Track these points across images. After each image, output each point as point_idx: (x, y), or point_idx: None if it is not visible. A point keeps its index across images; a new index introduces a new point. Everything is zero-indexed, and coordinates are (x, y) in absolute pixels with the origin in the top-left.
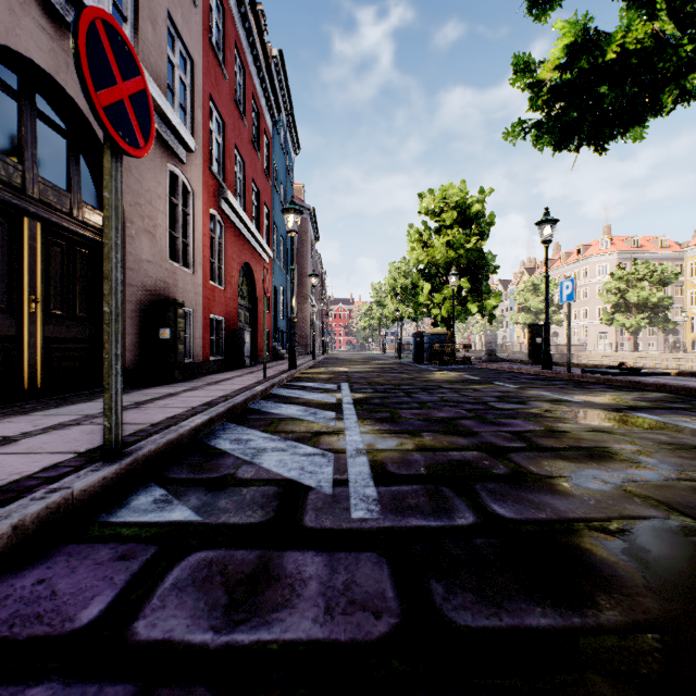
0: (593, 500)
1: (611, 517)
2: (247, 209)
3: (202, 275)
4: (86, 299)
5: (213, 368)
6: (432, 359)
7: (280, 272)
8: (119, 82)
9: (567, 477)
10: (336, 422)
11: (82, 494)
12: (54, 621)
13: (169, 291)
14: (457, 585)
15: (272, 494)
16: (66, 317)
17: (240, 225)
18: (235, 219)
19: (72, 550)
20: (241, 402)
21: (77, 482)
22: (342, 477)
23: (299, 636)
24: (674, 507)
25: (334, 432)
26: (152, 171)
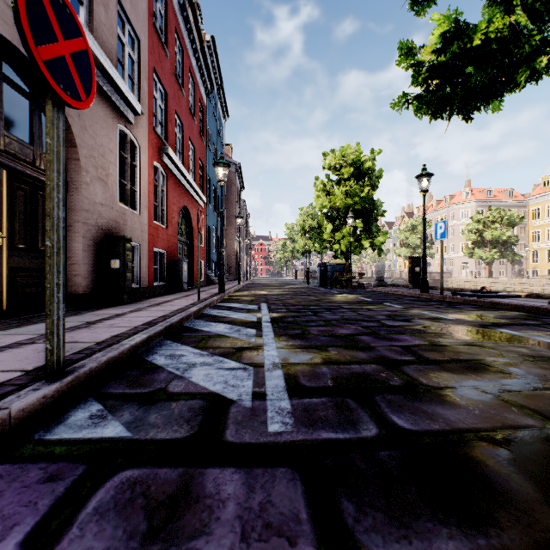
0: (477, 410)
1: (496, 426)
2: (185, 163)
3: (148, 216)
4: None
5: (157, 291)
6: (333, 284)
7: (212, 214)
8: (60, 39)
9: (452, 388)
10: (256, 338)
11: (20, 413)
12: None
13: (119, 229)
14: (366, 503)
15: (198, 408)
16: (30, 250)
17: (180, 176)
18: (175, 170)
19: (3, 471)
20: (177, 322)
21: (16, 402)
22: (260, 391)
23: None
24: (547, 416)
25: (254, 347)
26: (105, 129)
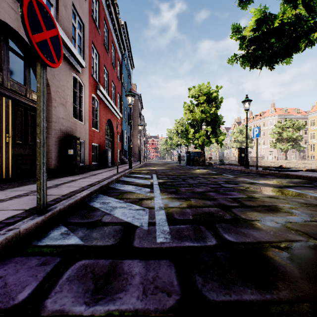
0: (272, 232)
1: (281, 240)
2: (109, 94)
3: (88, 125)
4: (33, 136)
5: (94, 167)
6: (194, 163)
7: (125, 123)
8: (44, 30)
9: (259, 220)
10: (150, 193)
11: (24, 231)
12: (4, 300)
13: (72, 132)
14: (208, 277)
15: (118, 230)
16: (24, 144)
17: (106, 102)
18: (104, 99)
19: (18, 260)
20: (106, 184)
21: (22, 225)
22: (152, 221)
23: (129, 307)
24: (310, 235)
25: (149, 198)
26: (65, 76)
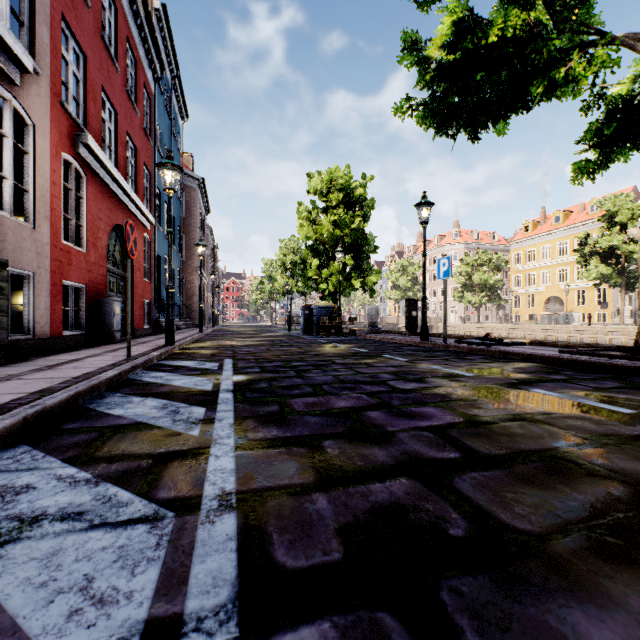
0: None
1: None
2: (120, 165)
3: (50, 232)
4: None
5: (68, 344)
6: (320, 331)
7: (164, 240)
8: None
9: (560, 533)
10: (202, 428)
11: None
12: None
13: None
14: None
15: None
16: None
17: (110, 181)
18: (102, 172)
19: None
20: (62, 402)
21: None
22: (168, 613)
23: None
24: None
25: (193, 451)
26: None
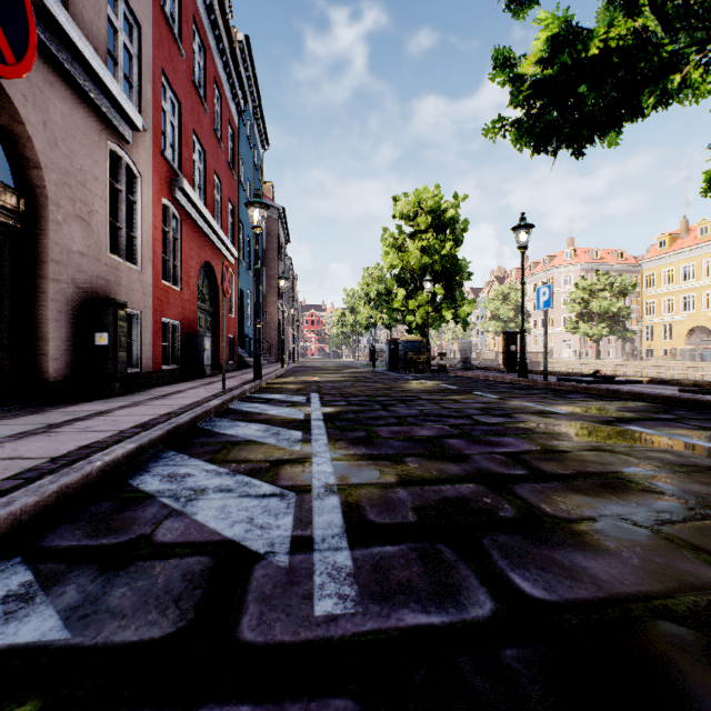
0: (636, 558)
1: (671, 588)
2: (208, 203)
3: (153, 273)
4: None
5: (167, 378)
6: (407, 367)
7: (246, 274)
8: None
9: (590, 520)
10: (302, 445)
11: None
12: None
13: (109, 290)
14: None
15: (199, 571)
16: None
17: (200, 220)
18: (193, 212)
19: None
20: (188, 422)
21: None
22: (304, 534)
23: None
24: None
25: (298, 459)
26: (87, 147)
